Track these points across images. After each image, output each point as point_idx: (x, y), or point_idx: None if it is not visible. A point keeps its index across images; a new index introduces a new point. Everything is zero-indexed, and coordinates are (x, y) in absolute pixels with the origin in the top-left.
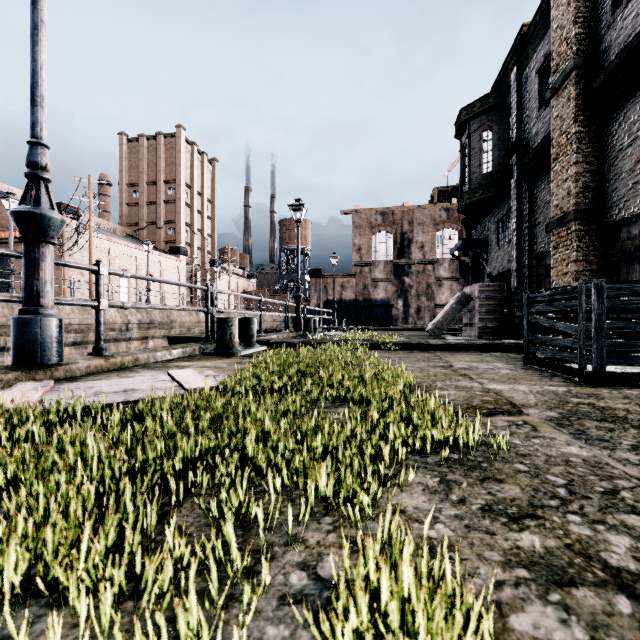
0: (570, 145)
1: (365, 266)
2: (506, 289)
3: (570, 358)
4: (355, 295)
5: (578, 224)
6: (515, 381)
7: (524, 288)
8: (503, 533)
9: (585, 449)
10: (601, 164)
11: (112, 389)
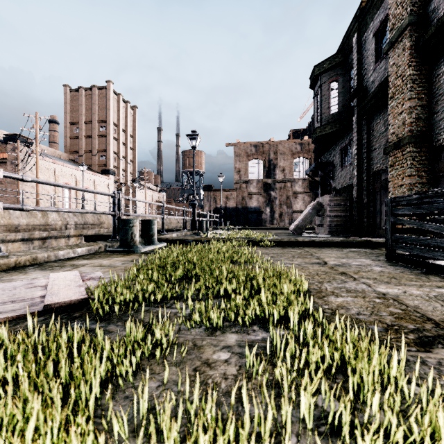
0: (405, 85)
1: (243, 183)
2: (349, 199)
3: None
4: (236, 204)
5: (412, 146)
6: (398, 281)
7: (363, 198)
8: None
9: None
10: (429, 100)
11: None
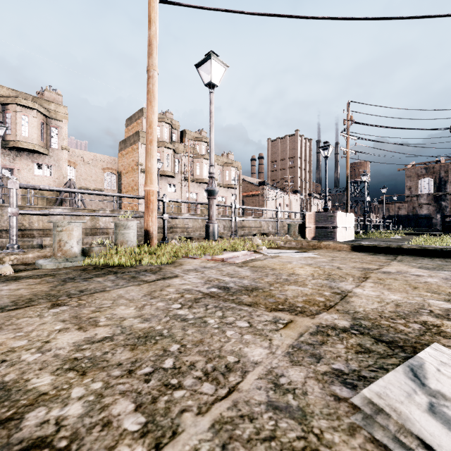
0: None
1: (413, 197)
2: None
3: None
4: (407, 212)
5: None
6: None
7: None
8: None
9: None
10: None
11: None
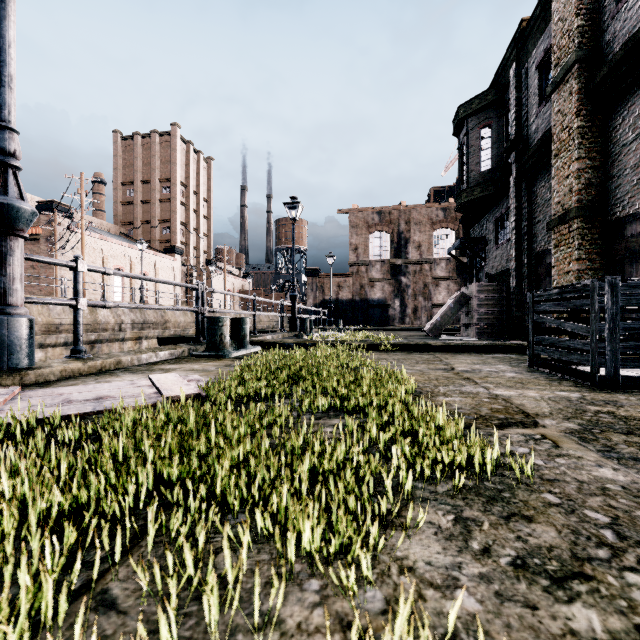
0: (572, 140)
1: (362, 266)
2: (505, 289)
3: (580, 361)
4: (352, 295)
5: (580, 221)
6: (523, 386)
7: (523, 287)
8: (547, 606)
9: (620, 472)
10: (604, 160)
11: (83, 396)
